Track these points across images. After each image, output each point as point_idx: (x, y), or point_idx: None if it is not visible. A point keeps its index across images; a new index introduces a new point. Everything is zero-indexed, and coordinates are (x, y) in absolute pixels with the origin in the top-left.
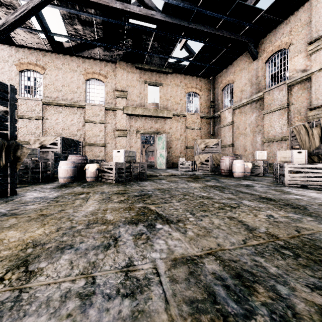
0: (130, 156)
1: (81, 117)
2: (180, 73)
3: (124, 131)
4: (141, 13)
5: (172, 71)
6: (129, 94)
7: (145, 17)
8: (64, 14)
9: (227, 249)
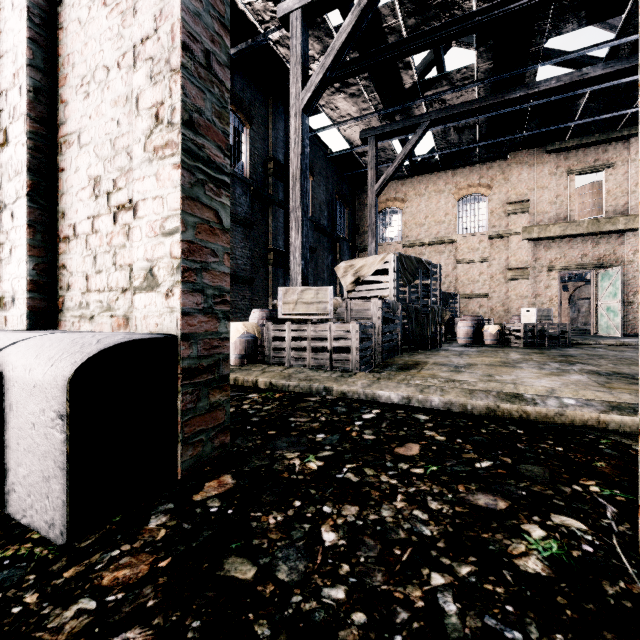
0: (543, 316)
1: (450, 257)
2: None
3: (523, 270)
4: (560, 84)
5: None
6: (532, 204)
7: (567, 85)
8: (436, 132)
9: (623, 371)
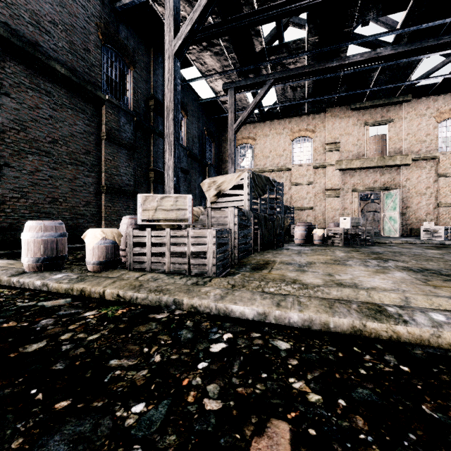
0: (355, 223)
1: (287, 181)
2: (426, 95)
3: (336, 191)
4: (363, 59)
5: (411, 96)
6: (342, 145)
7: (367, 60)
8: (278, 89)
9: (428, 267)
